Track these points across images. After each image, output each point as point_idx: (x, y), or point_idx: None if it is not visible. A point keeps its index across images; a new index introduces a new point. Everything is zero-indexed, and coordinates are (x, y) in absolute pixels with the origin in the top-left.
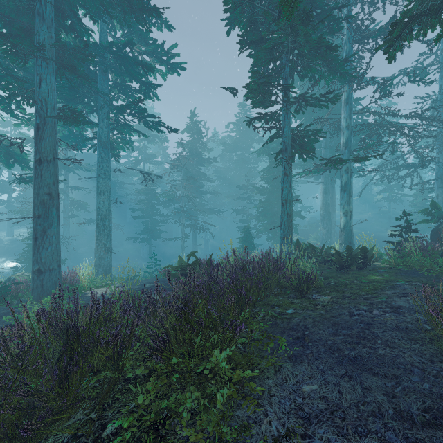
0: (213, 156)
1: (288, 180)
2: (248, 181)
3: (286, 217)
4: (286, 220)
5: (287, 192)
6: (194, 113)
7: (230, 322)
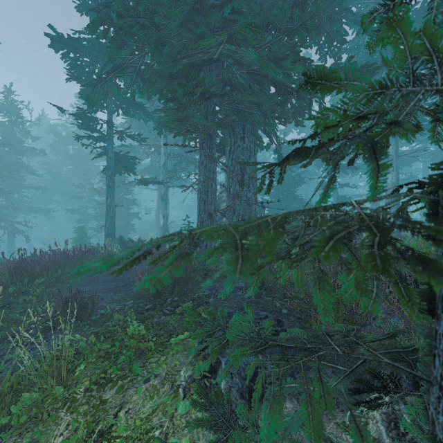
0: (41, 143)
1: (111, 191)
2: (87, 180)
3: (110, 218)
4: (110, 221)
5: (111, 200)
6: (10, 90)
7: (45, 268)
